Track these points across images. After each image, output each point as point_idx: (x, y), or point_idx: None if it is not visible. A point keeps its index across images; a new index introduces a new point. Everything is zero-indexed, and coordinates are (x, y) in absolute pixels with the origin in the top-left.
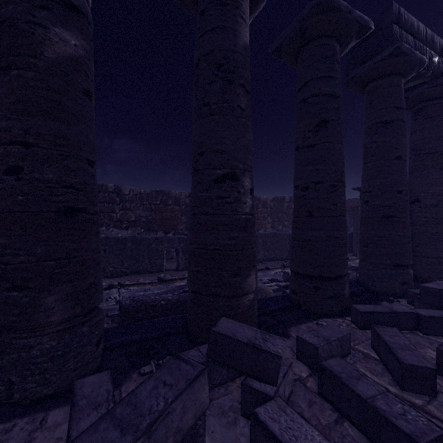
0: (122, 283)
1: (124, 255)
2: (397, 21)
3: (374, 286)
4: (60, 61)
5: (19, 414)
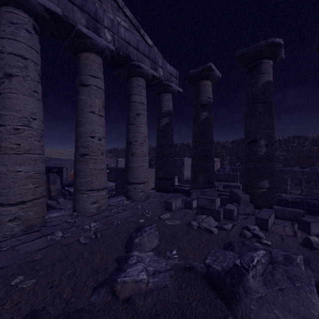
0: None
1: None
2: None
3: None
4: (202, 120)
5: None
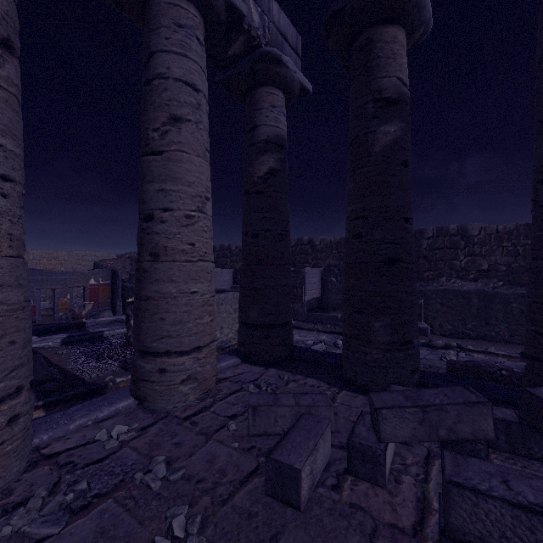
0: (462, 346)
1: (466, 313)
2: None
3: None
4: (383, 150)
5: (360, 393)
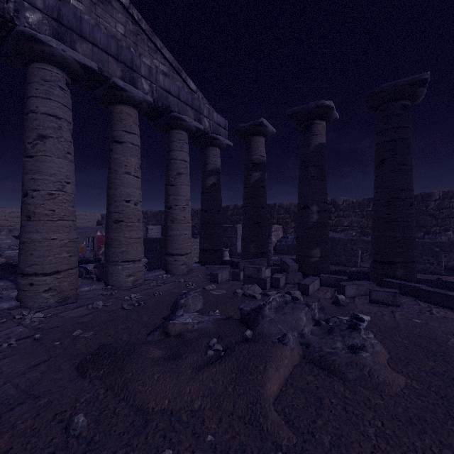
0: None
1: None
2: None
3: None
4: (254, 182)
5: None
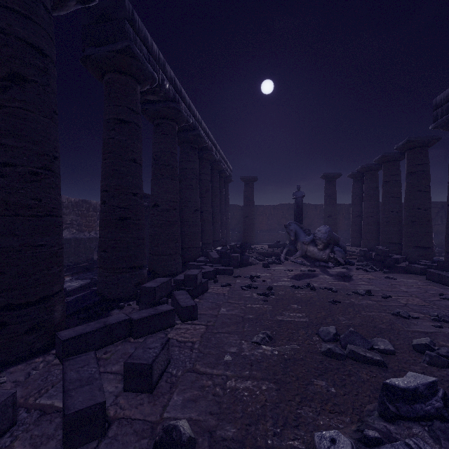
0: None
1: None
2: (131, 21)
3: (111, 294)
4: None
5: None
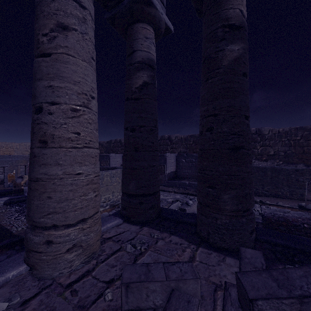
0: (262, 201)
1: (264, 181)
2: None
3: None
4: (230, 64)
5: (212, 249)
